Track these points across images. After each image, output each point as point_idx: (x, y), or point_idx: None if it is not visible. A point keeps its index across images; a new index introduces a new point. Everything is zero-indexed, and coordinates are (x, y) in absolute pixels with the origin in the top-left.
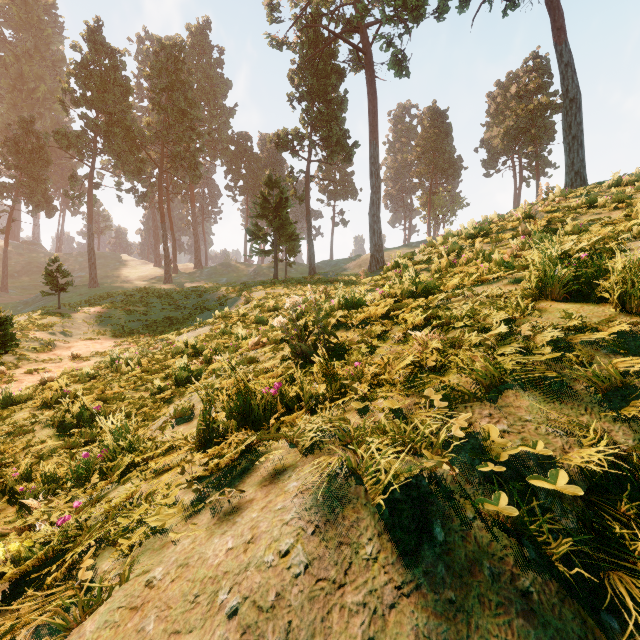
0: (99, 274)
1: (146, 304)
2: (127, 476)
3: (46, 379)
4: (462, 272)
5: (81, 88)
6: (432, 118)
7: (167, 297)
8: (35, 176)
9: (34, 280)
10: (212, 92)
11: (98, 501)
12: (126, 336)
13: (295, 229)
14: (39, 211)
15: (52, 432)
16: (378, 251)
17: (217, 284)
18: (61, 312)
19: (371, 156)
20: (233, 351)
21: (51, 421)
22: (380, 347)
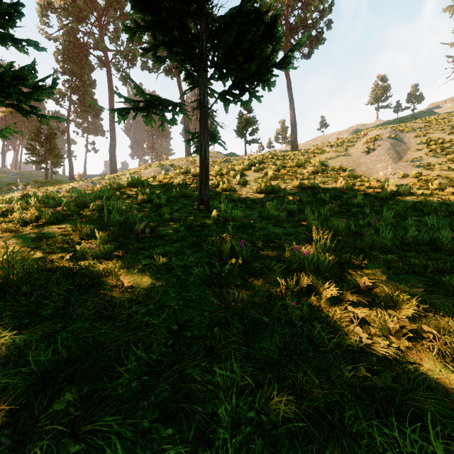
0: None
1: None
2: None
3: None
4: None
5: None
6: None
7: None
8: None
9: None
10: None
11: None
12: None
13: (60, 152)
14: None
15: None
16: (114, 171)
17: None
18: None
19: (110, 120)
20: None
21: None
22: None
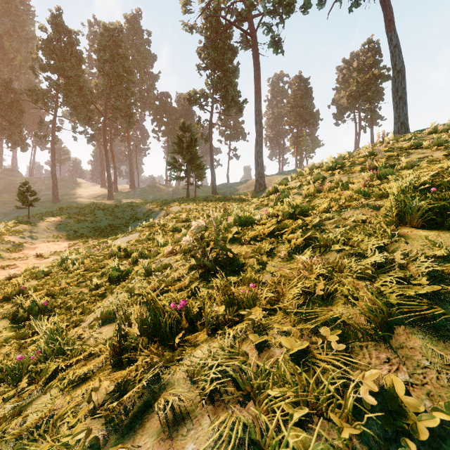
0: (60, 192)
1: (93, 215)
2: (50, 384)
3: (12, 275)
4: (327, 197)
5: (46, 58)
6: (298, 84)
7: (109, 210)
8: (13, 121)
9: (12, 197)
10: (142, 63)
11: (20, 413)
12: (78, 239)
13: (202, 161)
14: (16, 147)
15: (7, 323)
16: (261, 177)
17: (146, 200)
18: (30, 221)
19: (256, 110)
20: (153, 255)
21: (8, 313)
22: (269, 263)
